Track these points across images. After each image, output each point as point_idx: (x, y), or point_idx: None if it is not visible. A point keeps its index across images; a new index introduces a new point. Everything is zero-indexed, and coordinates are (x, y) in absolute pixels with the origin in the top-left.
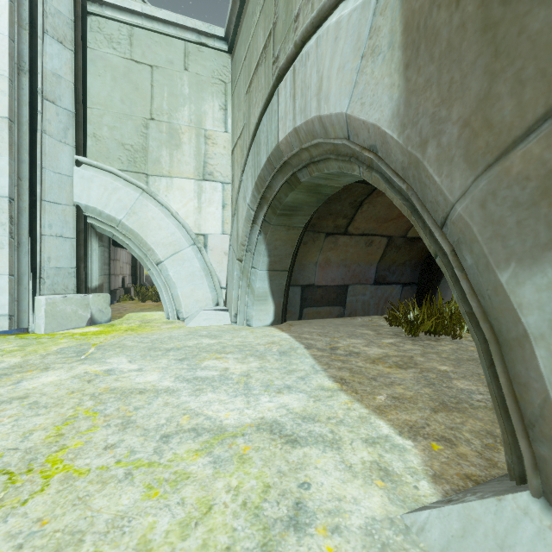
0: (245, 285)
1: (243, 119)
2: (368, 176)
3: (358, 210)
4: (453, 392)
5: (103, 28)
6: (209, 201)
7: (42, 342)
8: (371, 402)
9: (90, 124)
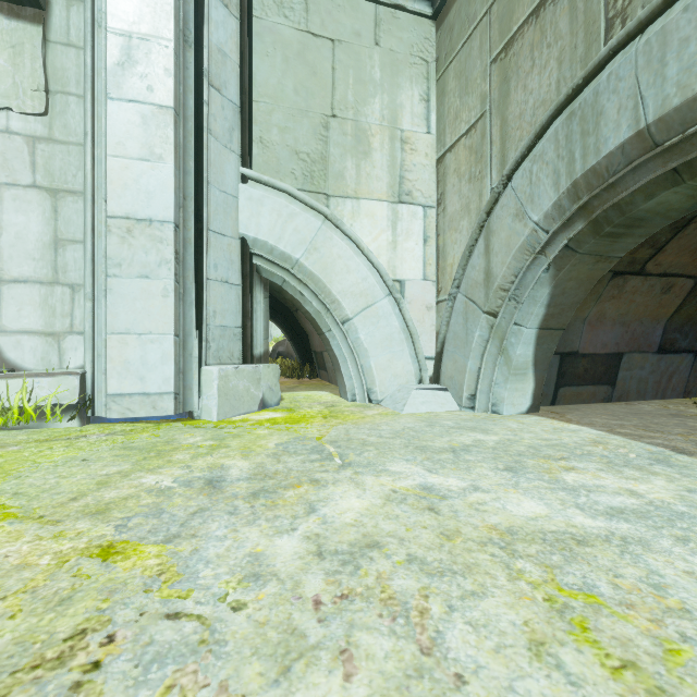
0: (494, 351)
1: (481, 104)
2: None
3: (677, 234)
4: None
5: None
6: (406, 232)
7: (236, 434)
8: None
9: (256, 125)
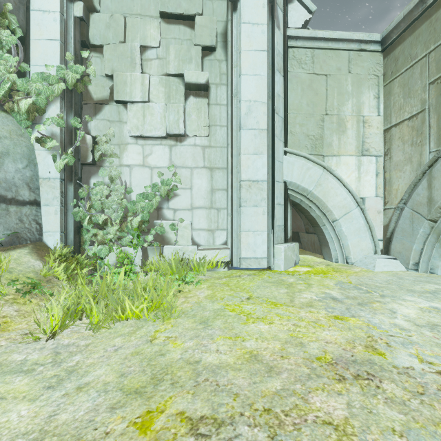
0: (432, 240)
1: (421, 105)
2: None
3: None
4: None
5: (295, 56)
6: (365, 171)
7: (306, 278)
8: None
9: (288, 124)
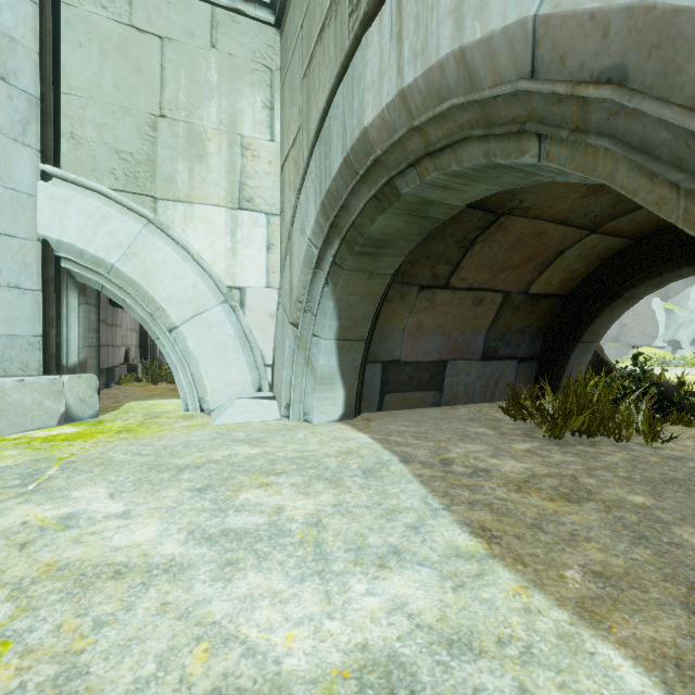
0: (302, 361)
1: (299, 117)
2: (563, 155)
3: (467, 253)
4: (692, 558)
5: None
6: (247, 239)
7: None
8: (561, 588)
9: (66, 119)
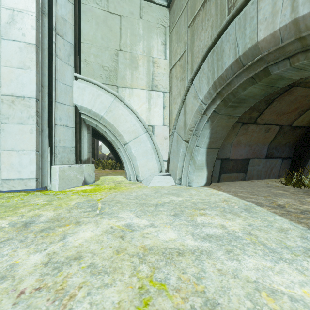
0: (188, 158)
1: (184, 46)
2: None
3: (268, 106)
4: None
5: None
6: (155, 104)
7: (61, 198)
8: None
9: (83, 53)
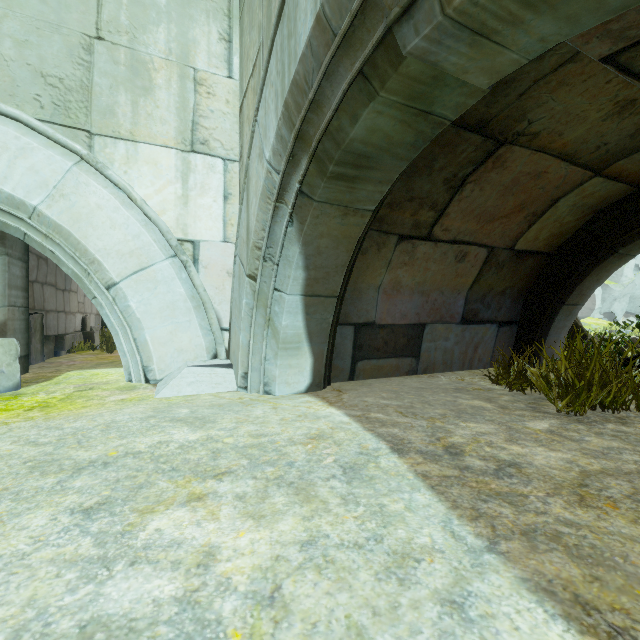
0: (261, 321)
1: (258, 36)
2: None
3: (455, 196)
4: None
5: None
6: (201, 187)
7: None
8: None
9: None
